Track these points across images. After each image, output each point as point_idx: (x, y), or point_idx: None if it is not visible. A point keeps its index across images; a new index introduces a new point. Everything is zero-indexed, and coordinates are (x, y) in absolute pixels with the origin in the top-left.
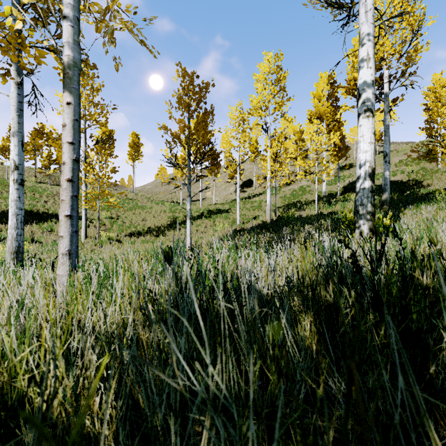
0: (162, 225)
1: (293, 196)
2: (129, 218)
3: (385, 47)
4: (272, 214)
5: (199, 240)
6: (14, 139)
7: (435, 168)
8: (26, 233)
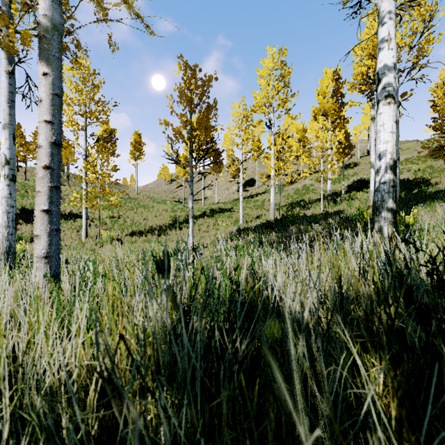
0: (163, 224)
1: (296, 195)
2: (130, 217)
3: None
4: (275, 214)
5: (202, 240)
6: (5, 132)
7: (443, 166)
8: (26, 233)
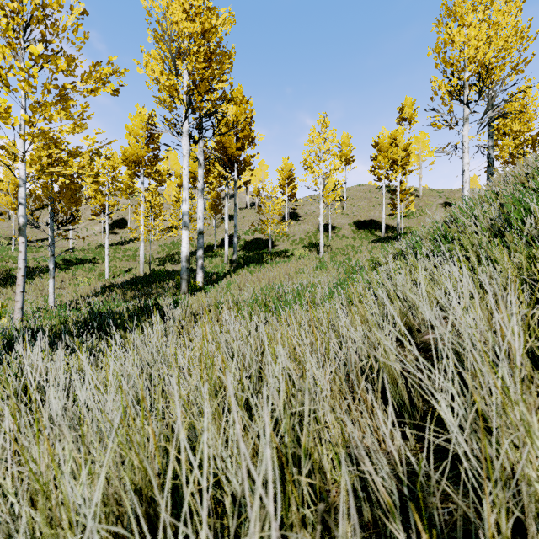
0: None
1: (173, 246)
2: None
3: (231, 149)
4: (147, 267)
5: (61, 298)
6: None
7: (285, 231)
8: None
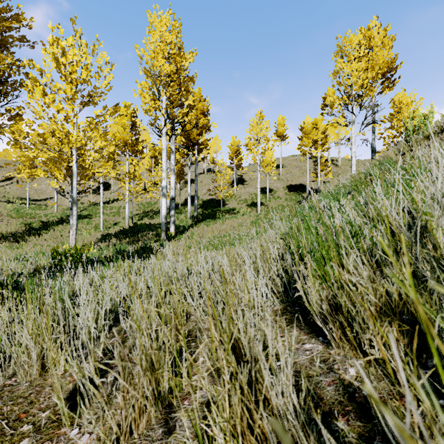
0: (17, 231)
1: (147, 204)
2: None
3: (193, 136)
4: (130, 221)
5: None
6: None
7: (233, 192)
8: None
